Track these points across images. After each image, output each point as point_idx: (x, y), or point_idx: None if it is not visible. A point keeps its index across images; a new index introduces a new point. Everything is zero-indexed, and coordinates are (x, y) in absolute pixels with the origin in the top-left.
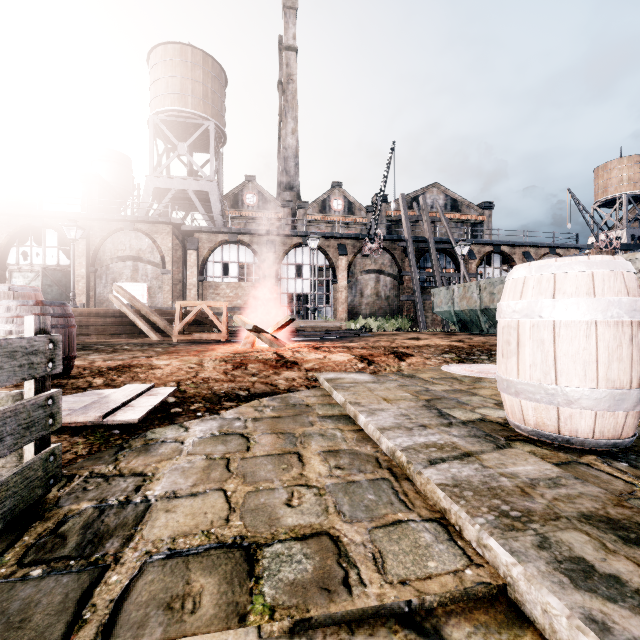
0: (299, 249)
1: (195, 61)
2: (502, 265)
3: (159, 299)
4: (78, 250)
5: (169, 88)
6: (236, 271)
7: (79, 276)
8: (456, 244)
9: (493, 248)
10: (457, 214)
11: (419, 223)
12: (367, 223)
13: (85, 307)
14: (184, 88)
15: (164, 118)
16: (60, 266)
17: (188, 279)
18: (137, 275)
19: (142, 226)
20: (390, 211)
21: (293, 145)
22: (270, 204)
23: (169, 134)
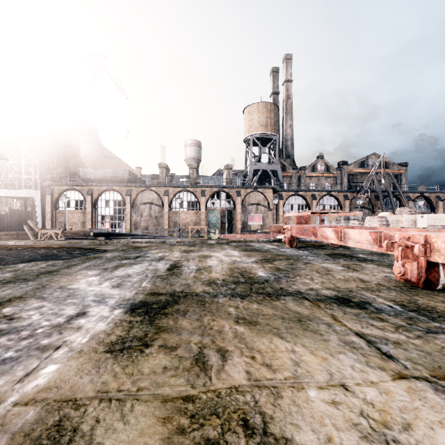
0: (324, 197)
1: (271, 109)
2: (416, 199)
3: (266, 222)
4: (238, 201)
5: (260, 123)
6: (296, 208)
7: (238, 212)
8: (402, 193)
9: (420, 194)
10: (387, 170)
11: (364, 175)
12: (337, 176)
13: (240, 226)
14: (267, 122)
15: (256, 136)
16: (226, 208)
17: (279, 213)
18: (257, 211)
19: (260, 190)
20: (349, 169)
21: (290, 133)
22: (286, 168)
23: (258, 144)
